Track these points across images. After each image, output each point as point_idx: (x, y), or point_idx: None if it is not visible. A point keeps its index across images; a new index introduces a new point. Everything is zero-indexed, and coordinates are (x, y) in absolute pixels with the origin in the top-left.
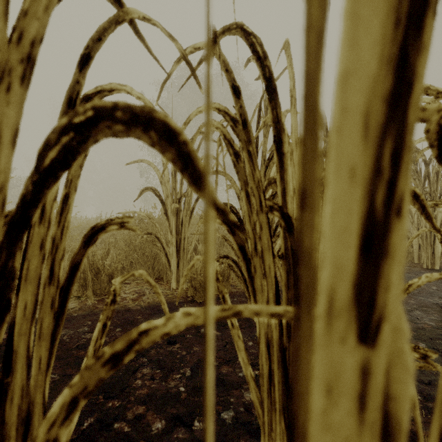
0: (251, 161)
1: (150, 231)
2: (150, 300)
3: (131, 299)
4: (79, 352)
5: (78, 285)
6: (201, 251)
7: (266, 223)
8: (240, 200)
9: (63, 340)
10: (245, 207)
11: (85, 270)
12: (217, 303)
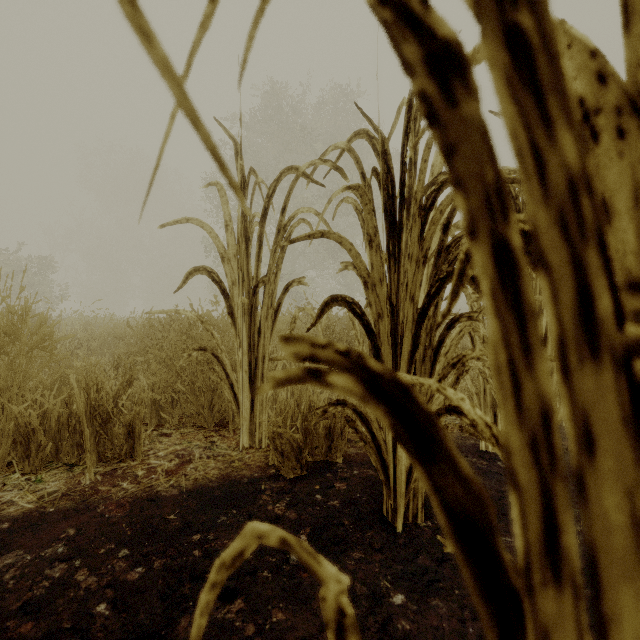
0: (530, 83)
1: (206, 344)
2: (200, 474)
3: (165, 471)
4: (21, 625)
5: (71, 444)
6: None
7: (622, 415)
8: (369, 290)
9: (2, 585)
10: (491, 324)
11: (80, 419)
12: (322, 481)
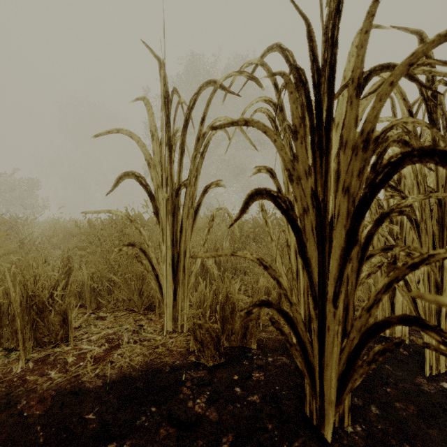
0: None
1: (136, 240)
2: (125, 362)
3: (93, 358)
4: None
5: (10, 330)
6: (211, 269)
7: None
8: (294, 183)
9: None
10: None
11: (14, 309)
12: (239, 370)
